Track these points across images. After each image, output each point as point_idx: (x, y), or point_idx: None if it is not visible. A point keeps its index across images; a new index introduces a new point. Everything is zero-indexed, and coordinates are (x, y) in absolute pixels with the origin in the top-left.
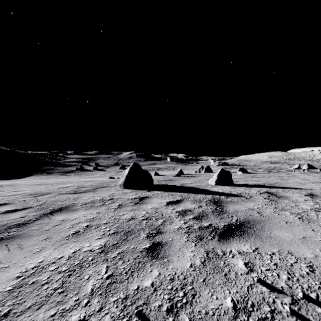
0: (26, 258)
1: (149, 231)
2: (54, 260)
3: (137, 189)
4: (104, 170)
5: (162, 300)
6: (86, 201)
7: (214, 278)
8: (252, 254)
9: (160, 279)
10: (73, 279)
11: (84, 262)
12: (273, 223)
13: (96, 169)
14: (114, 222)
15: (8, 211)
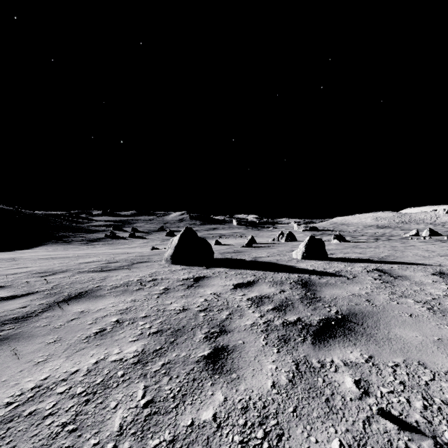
0: (23, 372)
1: (209, 330)
2: (66, 375)
3: (190, 265)
4: (144, 237)
5: (230, 444)
6: (116, 283)
7: (311, 406)
8: (364, 366)
9: (227, 407)
10: (93, 408)
11: (110, 379)
12: (390, 316)
13: (133, 237)
14: (157, 315)
15: (3, 298)
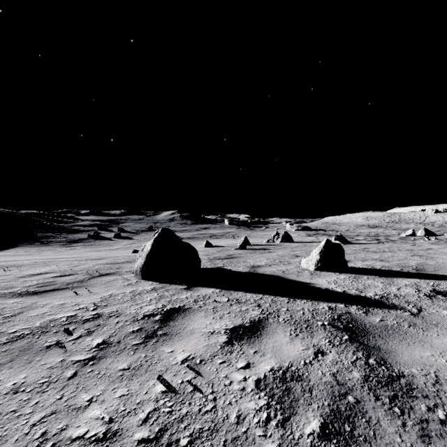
0: None
1: None
2: None
3: (167, 281)
4: (130, 238)
5: None
6: (26, 328)
7: None
8: None
9: None
10: None
11: None
12: None
13: (119, 237)
14: None
15: None
